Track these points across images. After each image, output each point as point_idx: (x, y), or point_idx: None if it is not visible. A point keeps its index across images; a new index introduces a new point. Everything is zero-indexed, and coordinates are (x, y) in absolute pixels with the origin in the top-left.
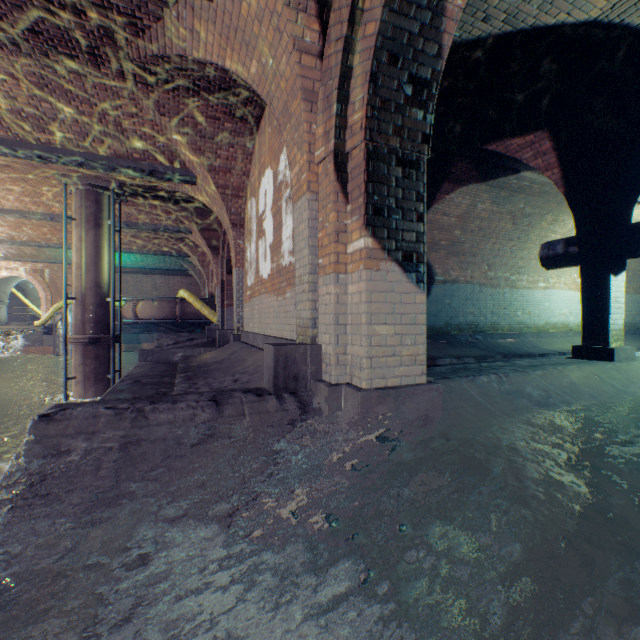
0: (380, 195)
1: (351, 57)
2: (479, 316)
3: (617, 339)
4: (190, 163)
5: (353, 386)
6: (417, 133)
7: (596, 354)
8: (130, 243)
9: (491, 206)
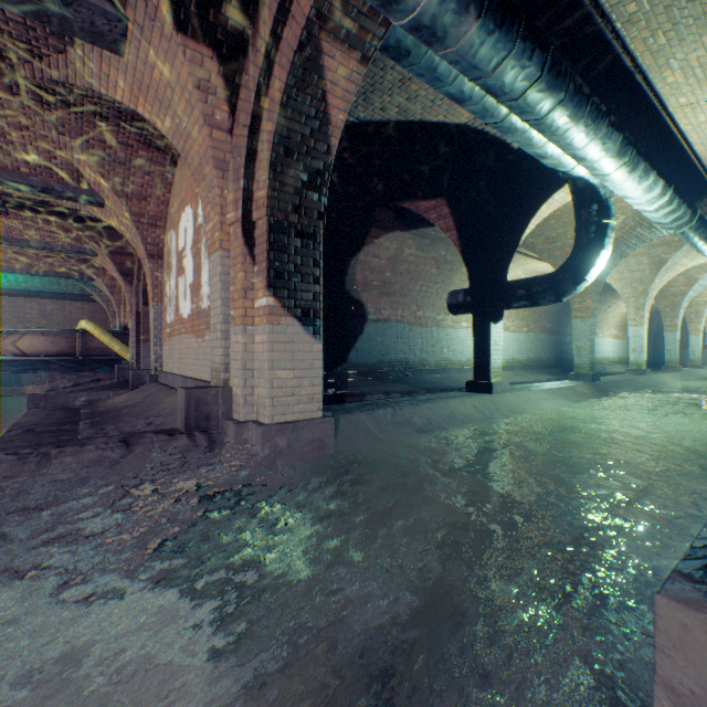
0: (281, 261)
1: (256, 143)
2: (409, 353)
3: (497, 375)
4: (96, 185)
5: (258, 422)
6: (314, 211)
7: (482, 388)
8: (9, 260)
9: (417, 252)
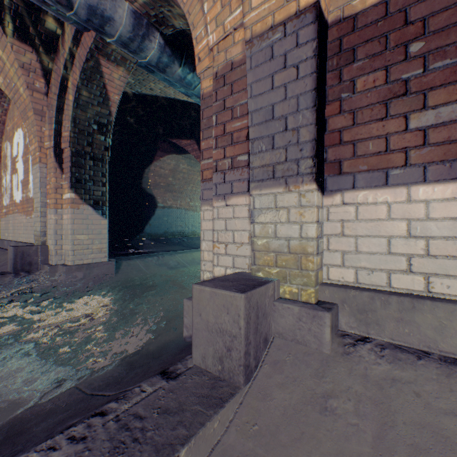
0: (80, 173)
1: (63, 104)
2: (185, 227)
3: None
4: None
5: (65, 265)
6: (102, 146)
7: None
8: None
9: (188, 167)
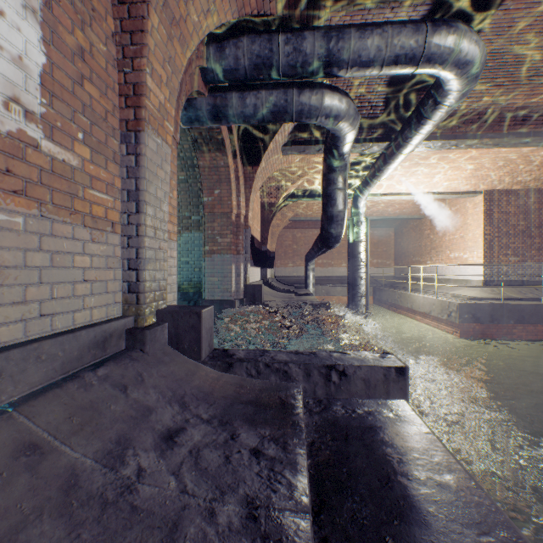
0: None
1: None
2: None
3: None
4: None
5: None
6: None
7: None
8: None
9: None
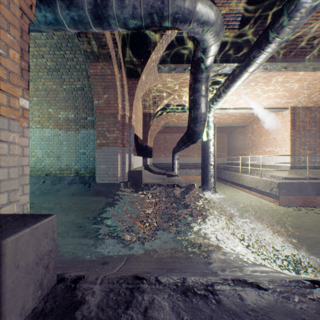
0: None
1: None
2: None
3: None
4: None
5: None
6: None
7: None
8: None
9: None
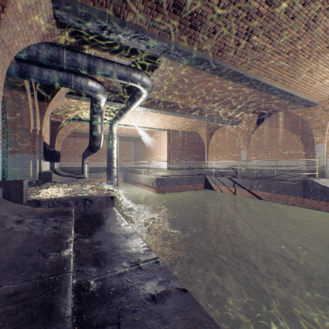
0: None
1: None
2: None
3: None
4: None
5: None
6: None
7: None
8: None
9: None
